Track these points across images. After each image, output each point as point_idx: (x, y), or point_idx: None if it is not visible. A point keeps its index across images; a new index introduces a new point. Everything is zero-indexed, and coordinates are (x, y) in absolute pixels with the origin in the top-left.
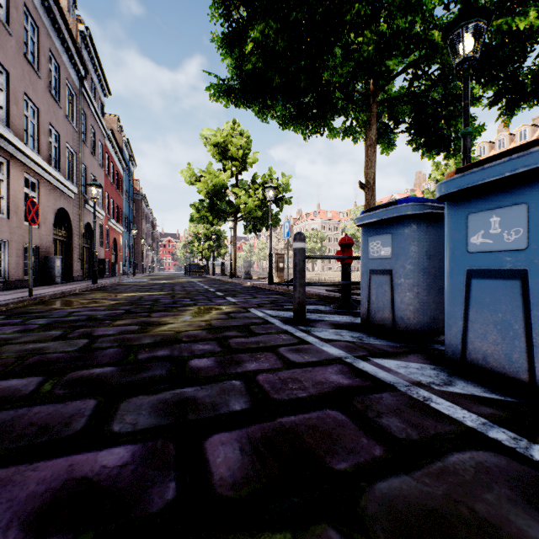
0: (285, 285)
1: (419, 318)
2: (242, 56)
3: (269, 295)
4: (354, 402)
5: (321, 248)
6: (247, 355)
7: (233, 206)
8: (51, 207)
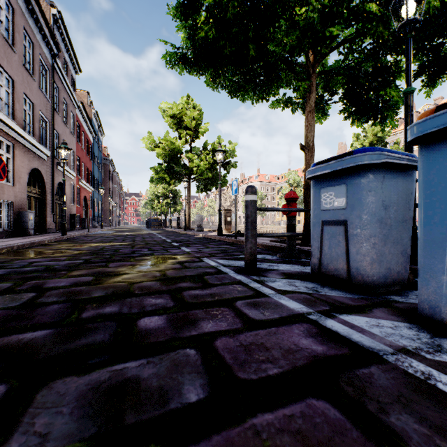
0: (233, 237)
1: (376, 269)
2: (195, 27)
3: (220, 245)
4: (340, 383)
5: (261, 205)
6: (202, 312)
7: (187, 169)
8: (25, 167)
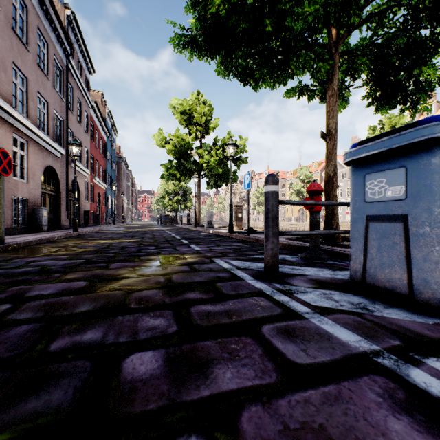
0: (245, 234)
1: None
2: (205, 5)
3: (231, 242)
4: None
5: None
6: (215, 344)
7: (197, 165)
8: (40, 165)
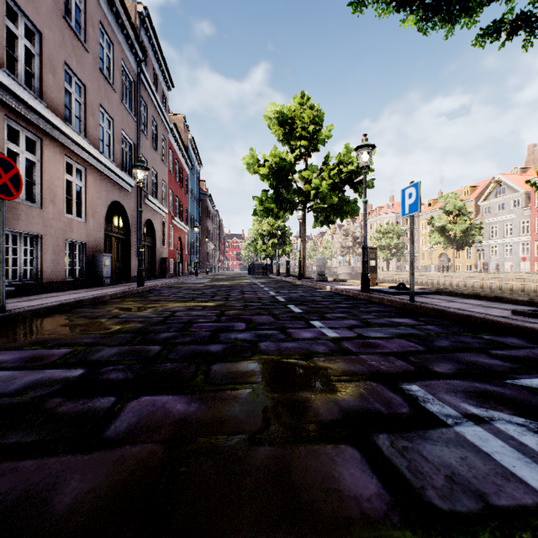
0: (394, 294)
1: None
2: None
3: (386, 315)
4: None
5: (397, 244)
6: None
7: (302, 194)
8: (102, 199)
